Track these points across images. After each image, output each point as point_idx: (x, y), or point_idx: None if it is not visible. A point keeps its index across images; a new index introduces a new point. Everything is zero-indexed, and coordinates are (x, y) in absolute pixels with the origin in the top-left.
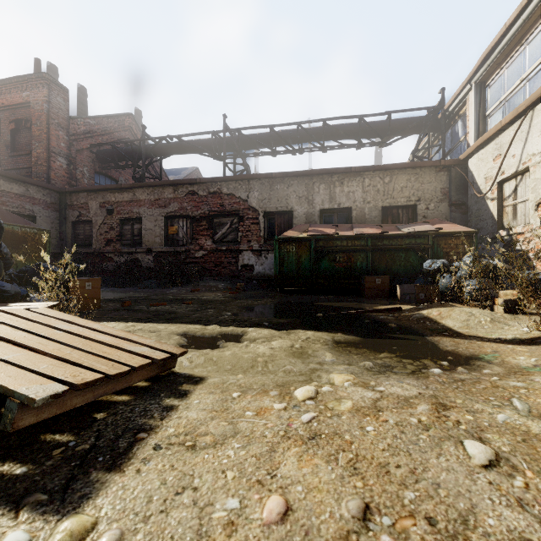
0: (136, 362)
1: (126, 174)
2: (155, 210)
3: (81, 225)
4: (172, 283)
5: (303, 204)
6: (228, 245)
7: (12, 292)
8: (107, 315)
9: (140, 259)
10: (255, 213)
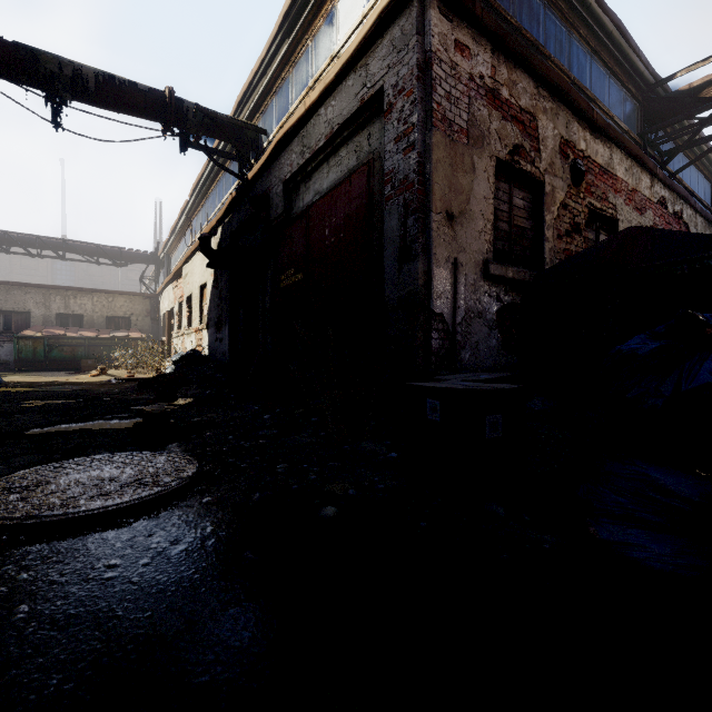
0: None
1: None
2: None
3: None
4: None
5: (41, 308)
6: None
7: None
8: None
9: None
10: None
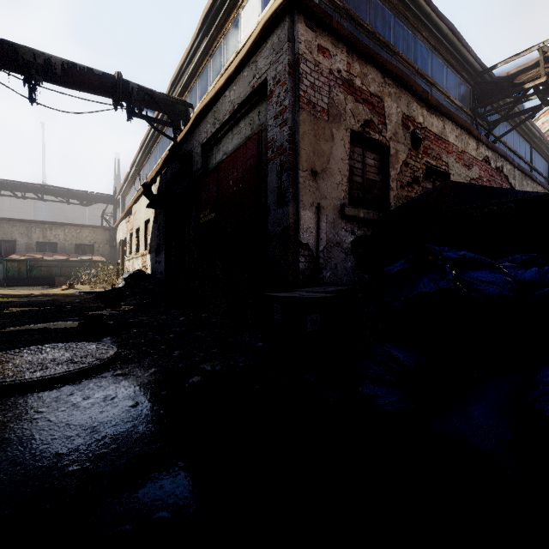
0: None
1: None
2: None
3: None
4: None
5: (24, 237)
6: None
7: None
8: None
9: None
10: None
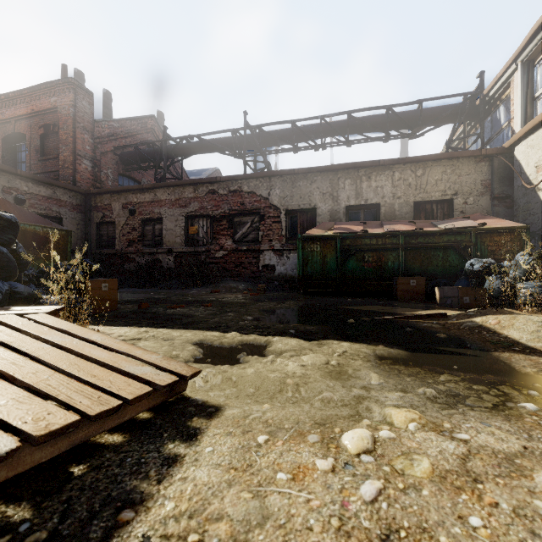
0: (131, 391)
1: (148, 176)
2: (176, 210)
3: (105, 226)
4: (192, 284)
5: (327, 200)
6: (249, 245)
7: (25, 293)
8: (122, 318)
9: (161, 259)
10: (277, 211)
